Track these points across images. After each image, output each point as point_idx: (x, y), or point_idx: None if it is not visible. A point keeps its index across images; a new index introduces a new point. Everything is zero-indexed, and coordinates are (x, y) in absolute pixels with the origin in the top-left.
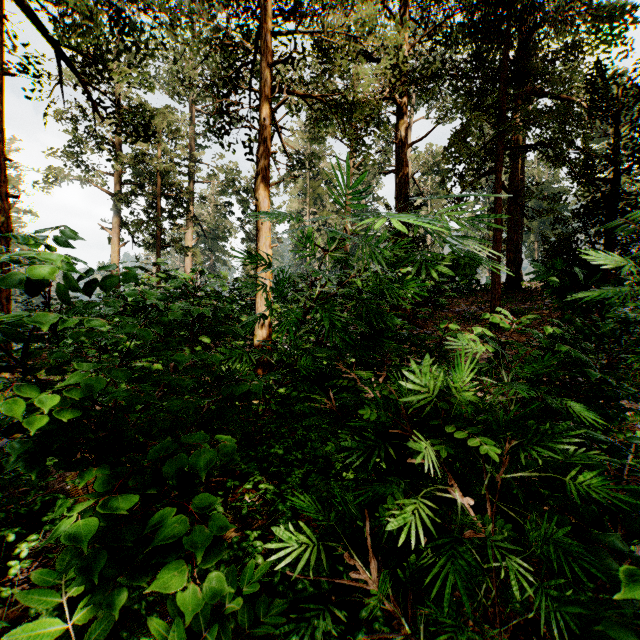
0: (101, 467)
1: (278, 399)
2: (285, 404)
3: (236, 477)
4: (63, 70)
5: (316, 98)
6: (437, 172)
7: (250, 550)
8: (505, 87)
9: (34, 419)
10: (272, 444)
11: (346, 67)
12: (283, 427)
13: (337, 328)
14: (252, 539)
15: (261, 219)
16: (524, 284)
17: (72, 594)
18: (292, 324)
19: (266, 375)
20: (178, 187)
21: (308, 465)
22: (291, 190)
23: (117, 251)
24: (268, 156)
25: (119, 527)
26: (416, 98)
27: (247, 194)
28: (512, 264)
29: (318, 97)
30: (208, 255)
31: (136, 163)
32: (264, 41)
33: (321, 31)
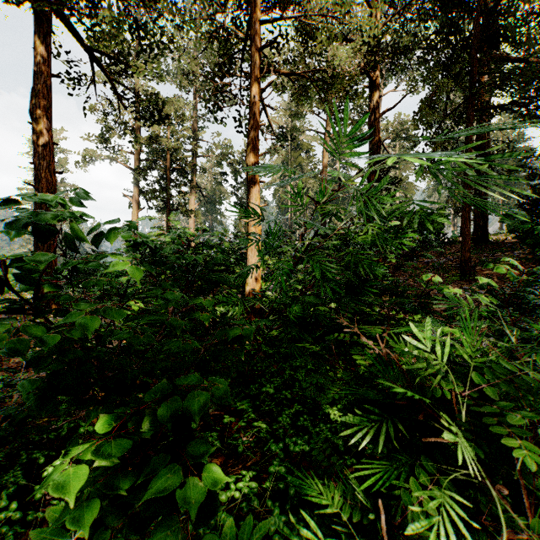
0: (107, 412)
1: (267, 340)
2: (273, 345)
3: (231, 412)
4: (96, 73)
5: (299, 75)
6: (405, 138)
7: (246, 491)
8: (475, 53)
9: (37, 371)
10: (263, 382)
11: (326, 45)
12: (272, 366)
13: (327, 278)
14: (248, 480)
15: (251, 183)
16: (491, 237)
17: (80, 534)
18: (285, 274)
19: (259, 321)
20: (183, 161)
21: (297, 405)
22: (275, 160)
23: (136, 215)
24: (257, 128)
25: (117, 486)
26: (385, 74)
27: (239, 165)
28: (479, 218)
29: (301, 74)
30: (207, 217)
31: (151, 143)
32: (254, 29)
33: (304, 15)
